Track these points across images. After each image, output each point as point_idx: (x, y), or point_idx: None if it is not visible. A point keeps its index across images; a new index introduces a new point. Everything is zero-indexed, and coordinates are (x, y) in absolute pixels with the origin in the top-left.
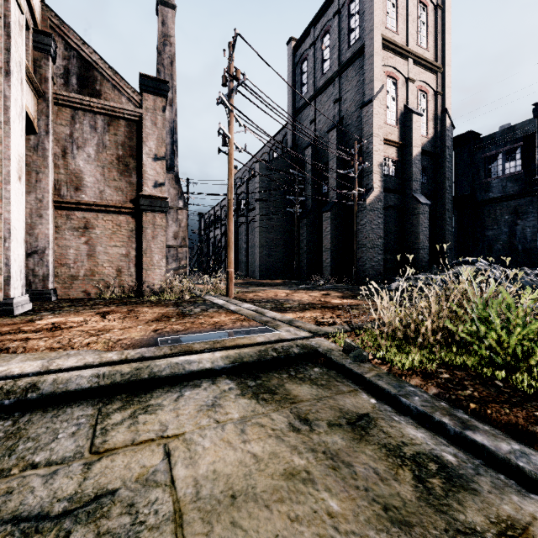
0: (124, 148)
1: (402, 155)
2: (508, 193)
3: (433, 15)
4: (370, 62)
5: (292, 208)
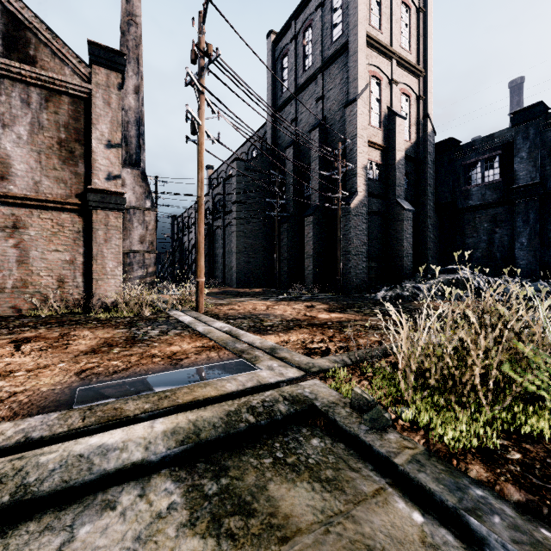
0: (68, 130)
1: (385, 158)
2: (487, 201)
3: (415, 18)
4: (354, 59)
5: (272, 211)
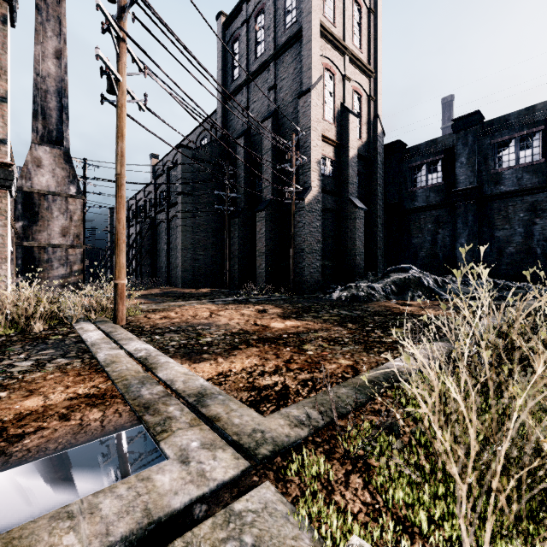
0: None
1: (339, 155)
2: (431, 203)
3: (366, 18)
4: (308, 48)
5: (221, 205)
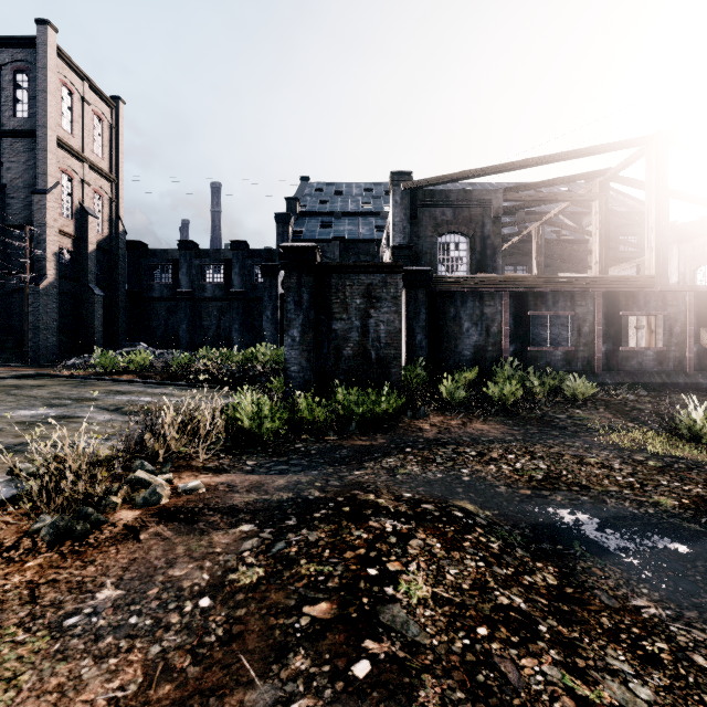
0: None
1: (78, 246)
2: (165, 296)
3: (109, 131)
4: (44, 155)
5: None
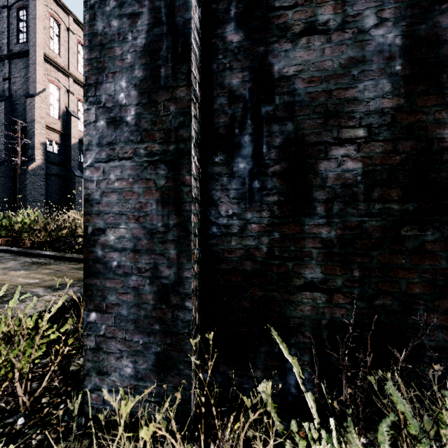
0: None
1: (65, 140)
2: None
3: None
4: (33, 67)
5: None
